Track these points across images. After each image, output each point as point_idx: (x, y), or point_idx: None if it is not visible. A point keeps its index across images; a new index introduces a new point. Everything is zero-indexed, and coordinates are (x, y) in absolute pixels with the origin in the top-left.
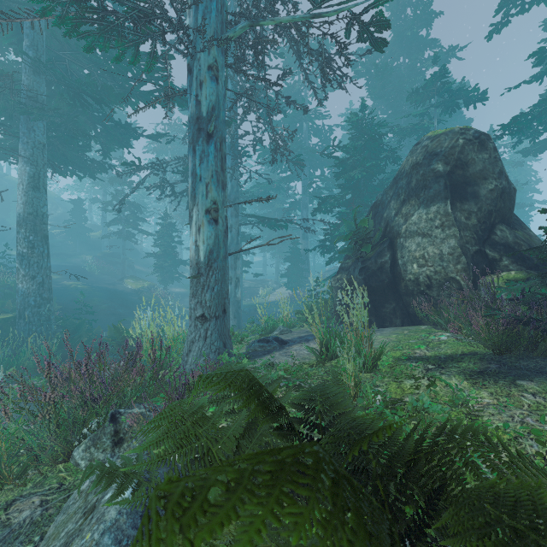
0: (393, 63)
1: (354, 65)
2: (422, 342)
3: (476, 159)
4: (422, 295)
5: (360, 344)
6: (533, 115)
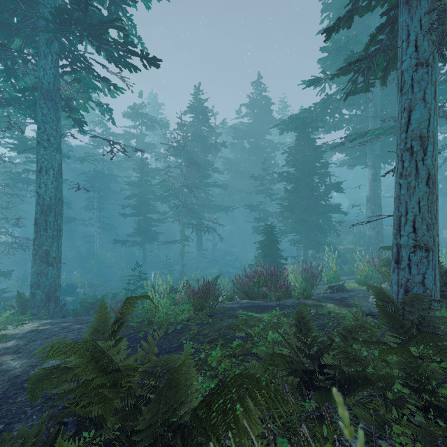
0: None
1: None
2: None
3: None
4: None
5: None
6: None
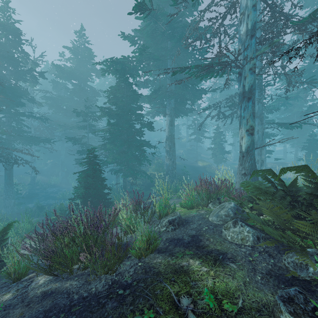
0: None
1: None
2: None
3: None
4: None
5: None
6: None
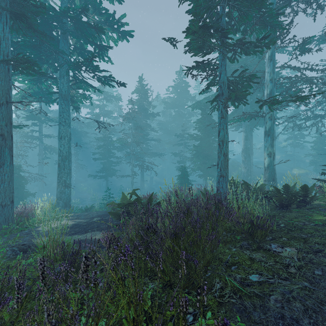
0: None
1: None
2: None
3: None
4: None
5: None
6: None
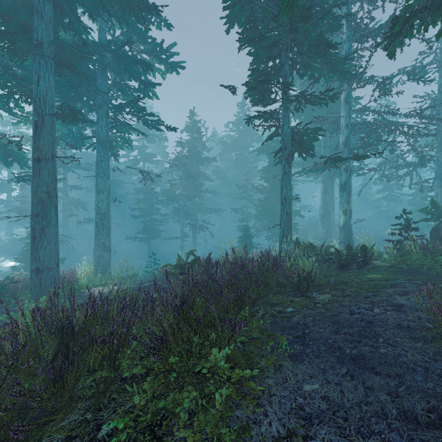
0: None
1: None
2: None
3: None
4: None
5: None
6: None
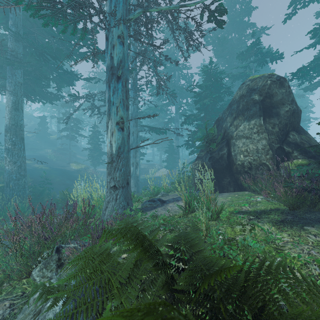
0: (228, 37)
1: (205, 38)
2: (246, 202)
3: (278, 92)
4: (246, 173)
5: (209, 203)
6: (310, 67)
